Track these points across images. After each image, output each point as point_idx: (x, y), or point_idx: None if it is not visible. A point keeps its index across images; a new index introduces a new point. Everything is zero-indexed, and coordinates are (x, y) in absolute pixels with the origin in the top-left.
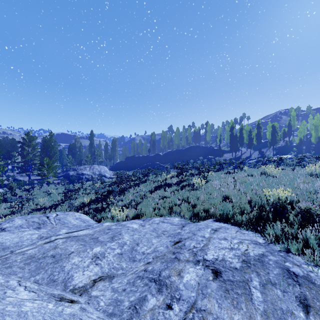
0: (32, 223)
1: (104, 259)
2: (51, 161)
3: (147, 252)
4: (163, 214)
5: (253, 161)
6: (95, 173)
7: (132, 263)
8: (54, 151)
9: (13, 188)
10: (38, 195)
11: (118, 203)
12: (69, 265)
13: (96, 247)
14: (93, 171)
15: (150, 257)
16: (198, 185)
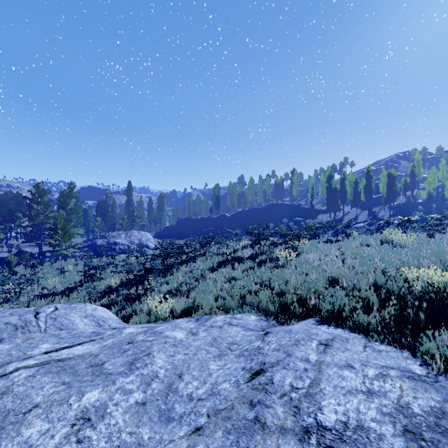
0: (4, 326)
1: (103, 422)
2: (68, 225)
3: (197, 394)
4: (230, 308)
5: (361, 225)
6: (134, 242)
7: (163, 427)
8: (76, 210)
9: (12, 263)
10: (48, 274)
11: (161, 287)
12: (13, 446)
13: (91, 391)
14: (131, 240)
15: (203, 412)
16: (286, 261)
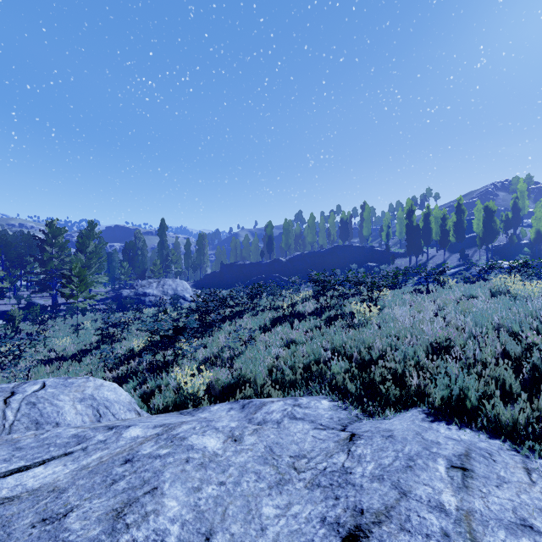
0: None
1: None
2: (85, 271)
3: None
4: (290, 385)
5: (451, 271)
6: (167, 292)
7: None
8: (97, 254)
9: (16, 318)
10: (60, 332)
11: (196, 352)
12: None
13: None
14: (164, 290)
15: None
16: (364, 318)
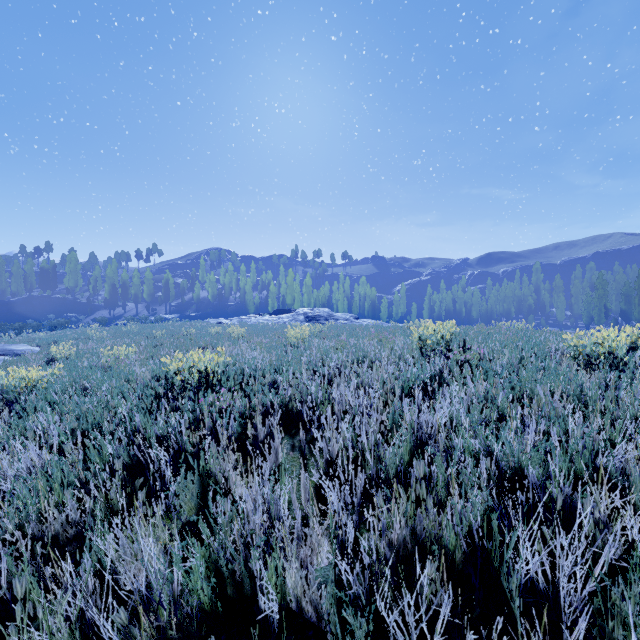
0: None
1: None
2: None
3: None
4: None
5: None
6: None
7: None
8: None
9: None
10: None
11: None
12: None
13: None
14: None
15: None
16: (7, 337)
